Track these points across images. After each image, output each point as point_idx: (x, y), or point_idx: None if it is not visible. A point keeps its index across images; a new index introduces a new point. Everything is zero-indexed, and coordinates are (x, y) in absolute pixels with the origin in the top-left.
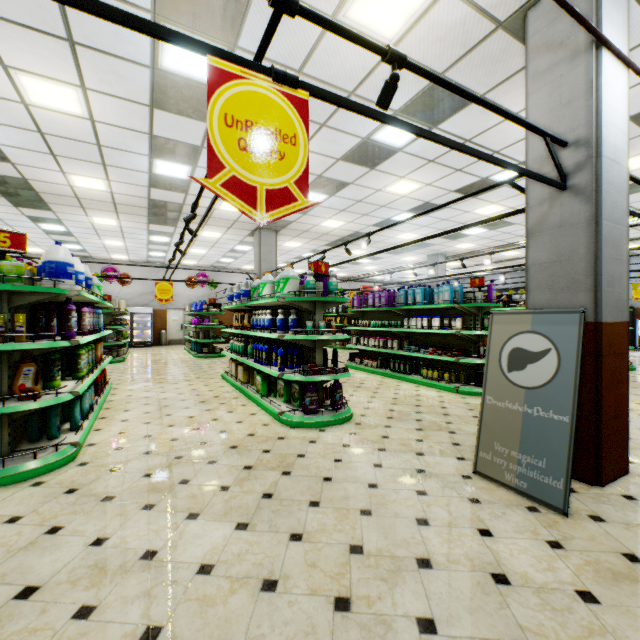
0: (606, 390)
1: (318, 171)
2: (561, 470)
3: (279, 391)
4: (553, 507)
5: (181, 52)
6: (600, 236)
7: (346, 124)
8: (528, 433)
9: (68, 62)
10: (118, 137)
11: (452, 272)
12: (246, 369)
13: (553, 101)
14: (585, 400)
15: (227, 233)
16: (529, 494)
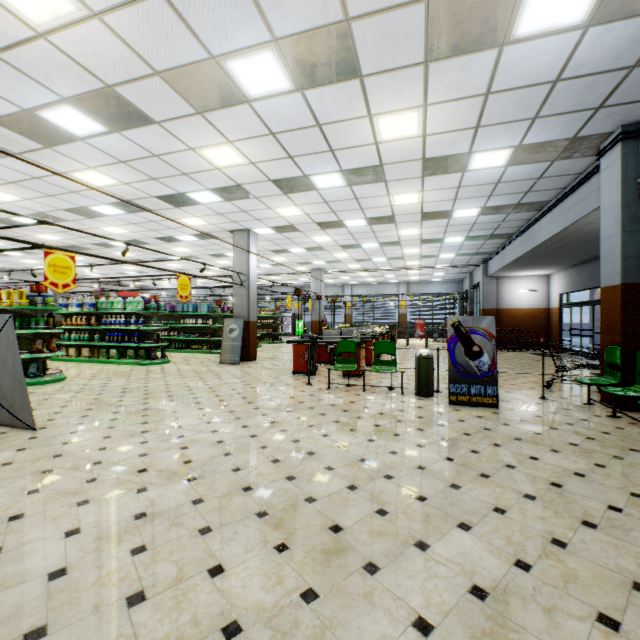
0: (251, 338)
1: (137, 238)
2: (239, 355)
3: (130, 355)
4: (238, 364)
5: (105, 208)
6: (249, 300)
7: (164, 232)
8: (233, 349)
9: (36, 196)
10: (13, 208)
11: (199, 285)
12: (91, 349)
13: (240, 261)
14: (246, 341)
15: (14, 245)
16: (233, 363)
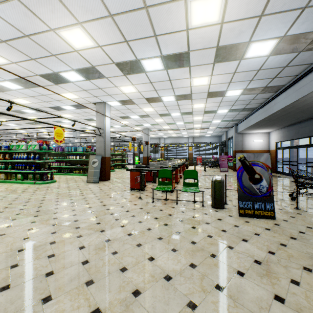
0: (106, 167)
1: (37, 107)
2: (98, 177)
3: (30, 178)
4: (97, 183)
5: (8, 84)
6: (105, 144)
7: (53, 103)
8: (95, 174)
9: None
10: None
11: (83, 137)
12: (6, 174)
13: (100, 121)
14: (103, 168)
15: None
16: (94, 182)
